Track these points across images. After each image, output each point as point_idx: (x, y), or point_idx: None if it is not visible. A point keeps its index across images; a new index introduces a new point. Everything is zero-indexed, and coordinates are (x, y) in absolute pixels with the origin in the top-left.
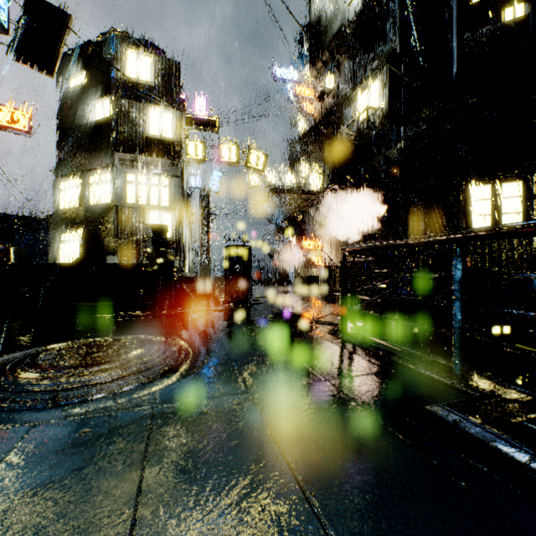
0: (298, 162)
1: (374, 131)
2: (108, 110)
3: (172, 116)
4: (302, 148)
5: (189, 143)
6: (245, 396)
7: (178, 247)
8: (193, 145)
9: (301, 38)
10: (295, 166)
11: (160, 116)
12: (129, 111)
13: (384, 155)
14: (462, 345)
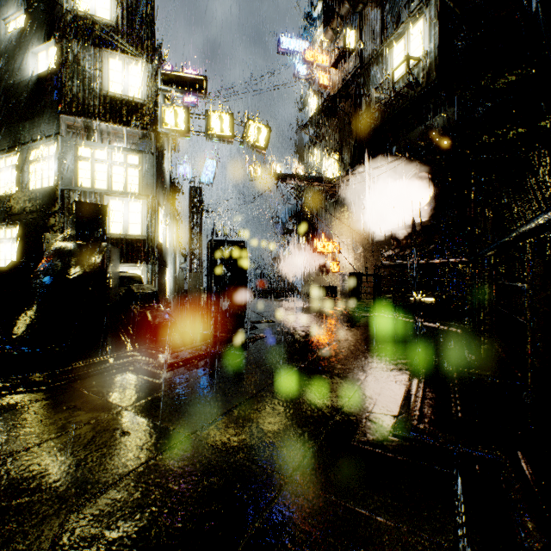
0: (307, 151)
1: (416, 89)
2: (53, 60)
3: (142, 70)
4: (313, 133)
5: (166, 109)
6: None
7: (151, 247)
8: (172, 111)
9: (312, 0)
10: (303, 156)
11: (124, 69)
12: (79, 58)
13: (428, 124)
14: None
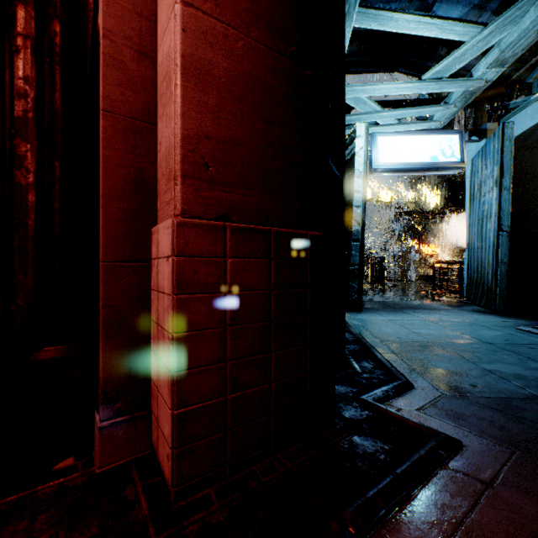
0: (418, 180)
1: None
2: None
3: None
4: None
5: None
6: (401, 296)
7: None
8: None
9: None
10: (415, 183)
11: None
12: None
13: None
14: (460, 288)
